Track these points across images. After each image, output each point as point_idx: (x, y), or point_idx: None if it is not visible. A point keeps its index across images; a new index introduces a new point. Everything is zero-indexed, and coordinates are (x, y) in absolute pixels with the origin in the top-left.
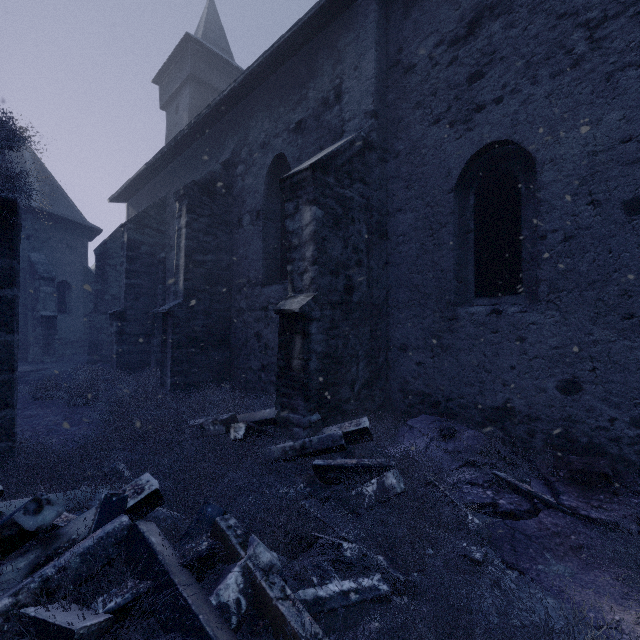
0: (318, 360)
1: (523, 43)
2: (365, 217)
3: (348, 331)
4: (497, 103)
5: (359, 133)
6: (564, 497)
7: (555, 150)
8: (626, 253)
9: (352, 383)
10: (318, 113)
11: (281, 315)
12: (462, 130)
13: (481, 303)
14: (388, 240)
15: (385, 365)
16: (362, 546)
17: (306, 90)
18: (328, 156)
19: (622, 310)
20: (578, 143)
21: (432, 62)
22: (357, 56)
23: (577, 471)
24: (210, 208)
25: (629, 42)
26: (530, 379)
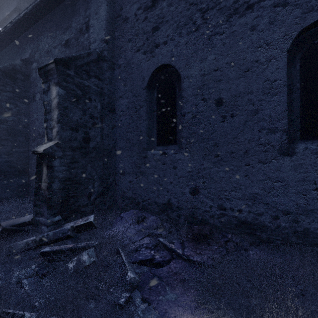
0: (60, 182)
1: (176, 15)
2: (100, 99)
3: (86, 164)
4: (165, 44)
5: (95, 49)
6: (186, 250)
7: (189, 71)
8: (216, 125)
9: (89, 195)
10: (77, 36)
11: (37, 154)
12: (149, 56)
13: (159, 149)
14: (115, 113)
15: (114, 183)
16: (35, 315)
17: (71, 22)
18: (69, 58)
19: (214, 153)
20: (198, 69)
21: (136, 18)
22: (97, 6)
23: (195, 234)
24: (12, 87)
25: (217, 22)
26: (178, 188)
